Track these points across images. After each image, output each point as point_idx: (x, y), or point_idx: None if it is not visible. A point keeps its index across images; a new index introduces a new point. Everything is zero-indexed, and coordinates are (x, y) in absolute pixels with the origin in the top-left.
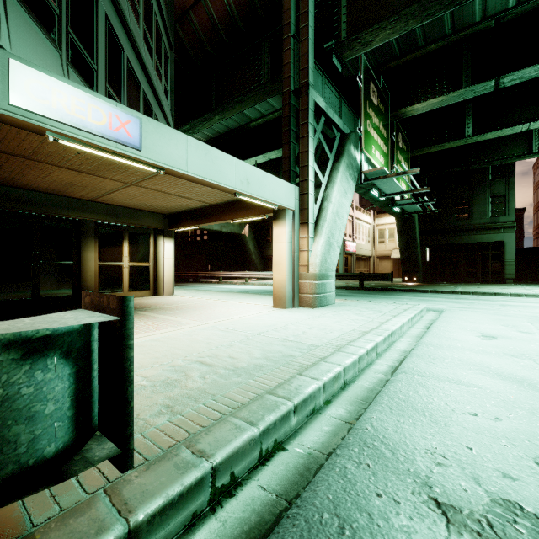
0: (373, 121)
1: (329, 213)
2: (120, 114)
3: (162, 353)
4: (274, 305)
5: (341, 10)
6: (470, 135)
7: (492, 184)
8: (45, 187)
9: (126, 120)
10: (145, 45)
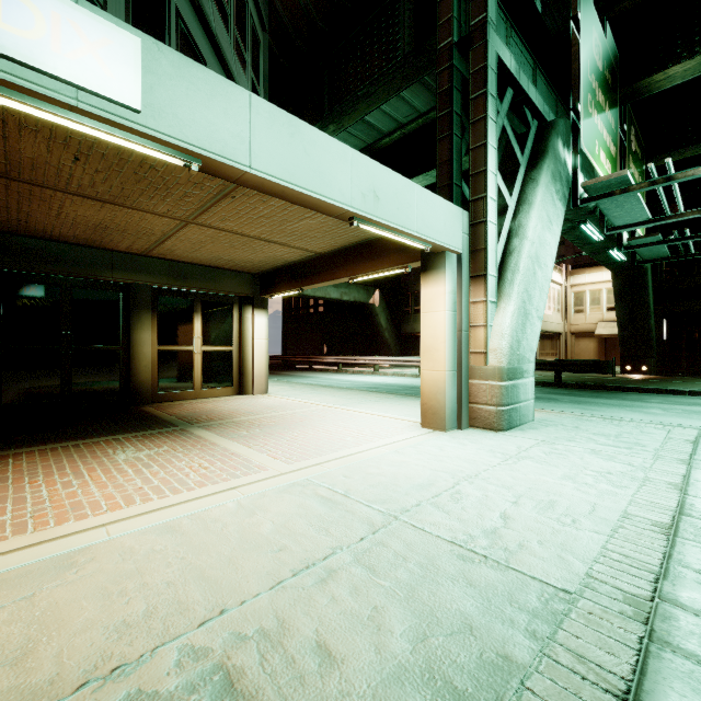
0: (596, 98)
1: (524, 257)
2: (84, 23)
3: (154, 594)
4: (424, 423)
5: None
6: None
7: None
8: (70, 234)
9: (100, 38)
10: (215, 5)
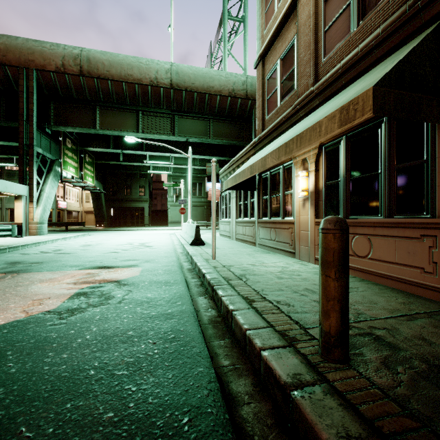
0: (68, 155)
1: (45, 197)
2: None
3: None
4: None
5: (51, 109)
6: (122, 161)
7: (140, 180)
8: None
9: None
10: None
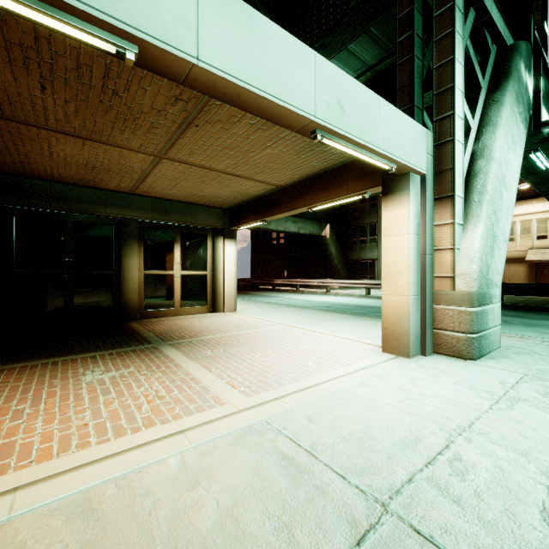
0: None
1: (492, 178)
2: None
3: None
4: (385, 347)
5: None
6: None
7: None
8: (68, 175)
9: None
10: None
